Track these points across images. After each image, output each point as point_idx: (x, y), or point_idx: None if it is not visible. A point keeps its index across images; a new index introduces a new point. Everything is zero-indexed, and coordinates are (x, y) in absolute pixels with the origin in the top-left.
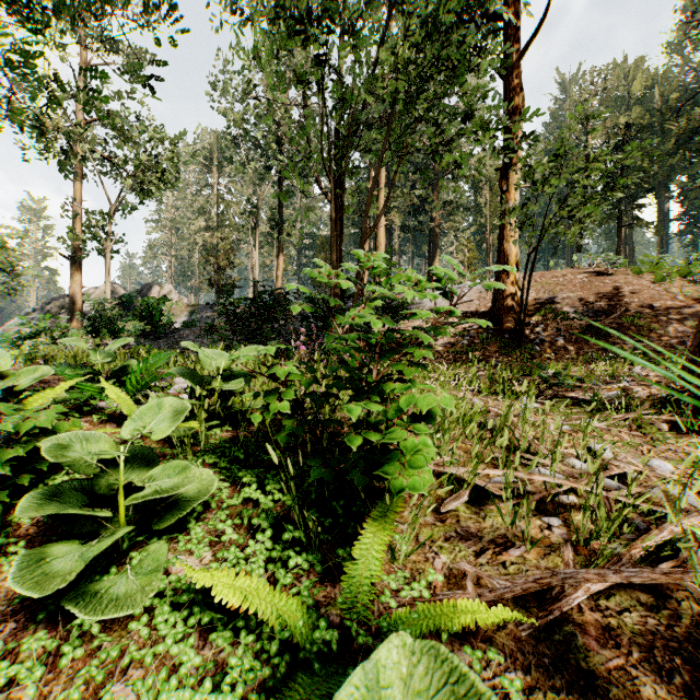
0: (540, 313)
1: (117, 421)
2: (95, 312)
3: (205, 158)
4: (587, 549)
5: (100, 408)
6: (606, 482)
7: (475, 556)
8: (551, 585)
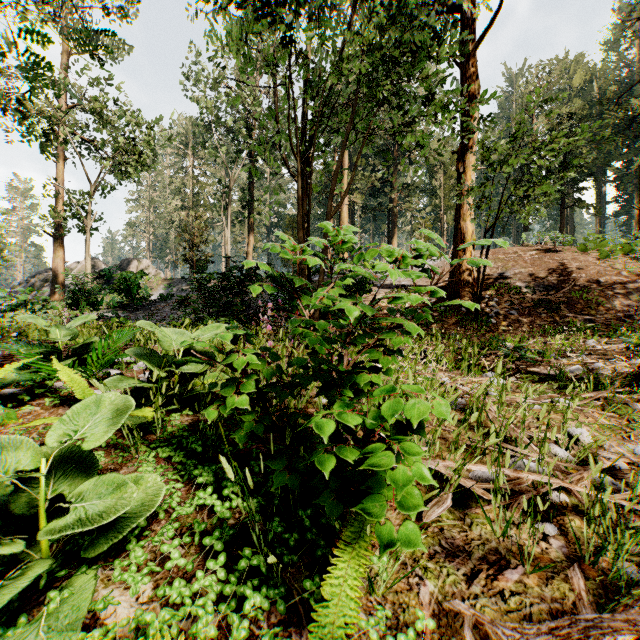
0: (495, 287)
1: (72, 404)
2: (75, 285)
3: (181, 142)
4: (594, 569)
5: (56, 389)
6: (596, 477)
7: (466, 582)
8: (572, 638)
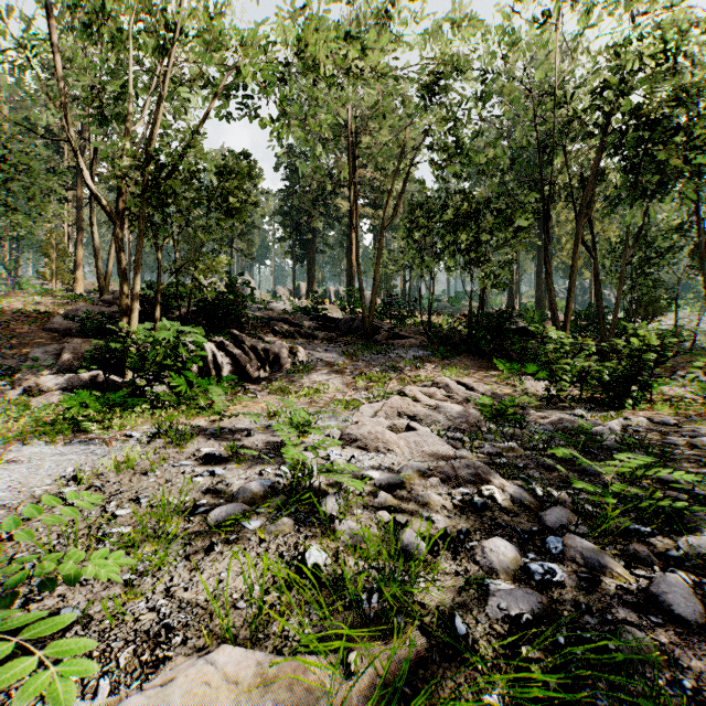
0: None
1: None
2: None
3: None
4: None
5: None
6: None
7: None
8: None
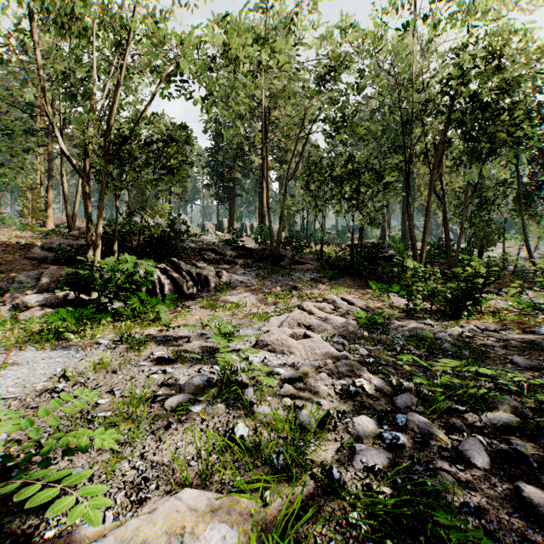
0: None
1: None
2: None
3: None
4: None
5: None
6: None
7: None
8: None
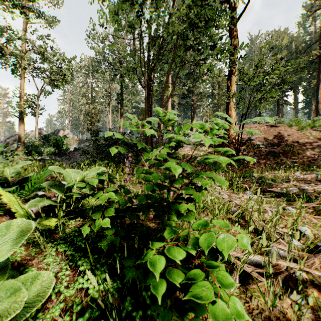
0: (246, 145)
1: (12, 214)
2: (29, 143)
3: (86, 70)
4: None
5: (4, 204)
6: (320, 260)
7: None
8: None
